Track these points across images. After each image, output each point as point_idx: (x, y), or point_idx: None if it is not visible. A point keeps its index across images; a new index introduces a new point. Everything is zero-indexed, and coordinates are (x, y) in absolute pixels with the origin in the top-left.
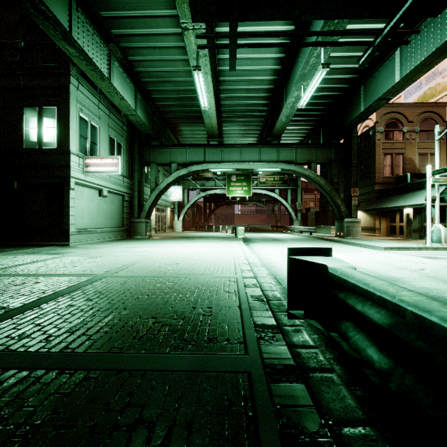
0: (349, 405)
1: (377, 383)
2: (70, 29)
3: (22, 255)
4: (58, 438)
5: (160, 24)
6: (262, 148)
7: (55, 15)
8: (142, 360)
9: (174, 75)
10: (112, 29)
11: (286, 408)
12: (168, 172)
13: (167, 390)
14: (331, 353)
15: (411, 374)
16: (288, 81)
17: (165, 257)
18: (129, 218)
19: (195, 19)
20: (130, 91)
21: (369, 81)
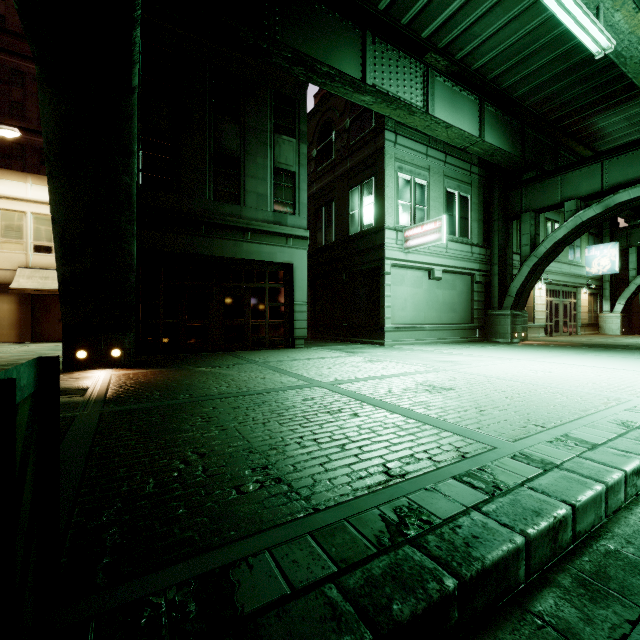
0: None
1: None
2: (364, 73)
3: (323, 351)
4: None
5: None
6: None
7: (337, 69)
8: None
9: (546, 28)
10: (421, 34)
11: None
12: None
13: None
14: None
15: None
16: None
17: (460, 375)
18: (484, 310)
19: None
20: (469, 108)
21: None
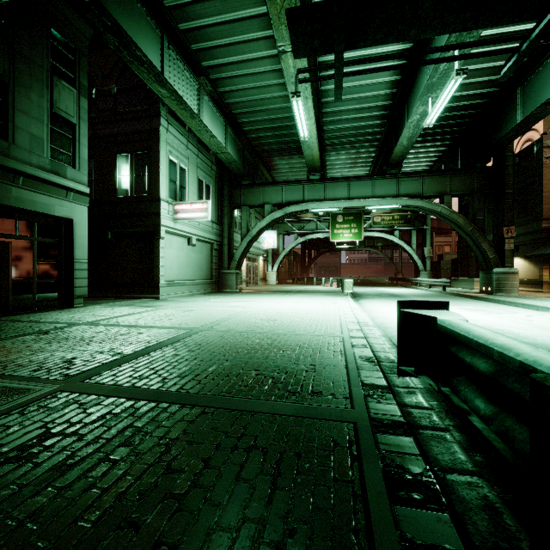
0: (459, 459)
1: (479, 427)
2: (162, 70)
3: (118, 308)
4: (192, 449)
5: (254, 48)
6: (377, 180)
7: (149, 59)
8: (250, 403)
9: (269, 102)
10: (202, 62)
11: (391, 454)
12: (260, 215)
13: (276, 428)
14: (451, 420)
15: (511, 418)
16: (410, 93)
17: (261, 313)
18: (218, 269)
19: (296, 55)
20: (220, 126)
21: (529, 80)
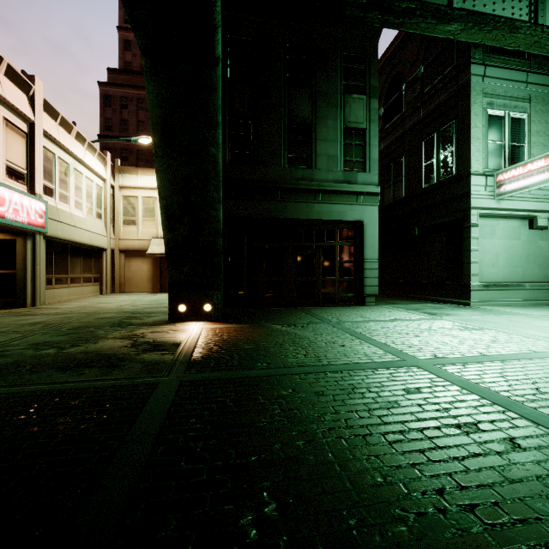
0: None
1: None
2: None
3: (398, 311)
4: None
5: None
6: None
7: (418, 0)
8: None
9: None
10: None
11: None
12: None
13: None
14: None
15: None
16: None
17: None
18: None
19: None
20: None
21: None
